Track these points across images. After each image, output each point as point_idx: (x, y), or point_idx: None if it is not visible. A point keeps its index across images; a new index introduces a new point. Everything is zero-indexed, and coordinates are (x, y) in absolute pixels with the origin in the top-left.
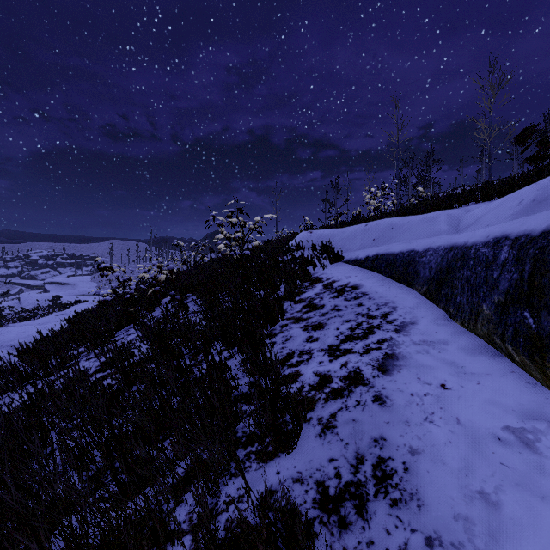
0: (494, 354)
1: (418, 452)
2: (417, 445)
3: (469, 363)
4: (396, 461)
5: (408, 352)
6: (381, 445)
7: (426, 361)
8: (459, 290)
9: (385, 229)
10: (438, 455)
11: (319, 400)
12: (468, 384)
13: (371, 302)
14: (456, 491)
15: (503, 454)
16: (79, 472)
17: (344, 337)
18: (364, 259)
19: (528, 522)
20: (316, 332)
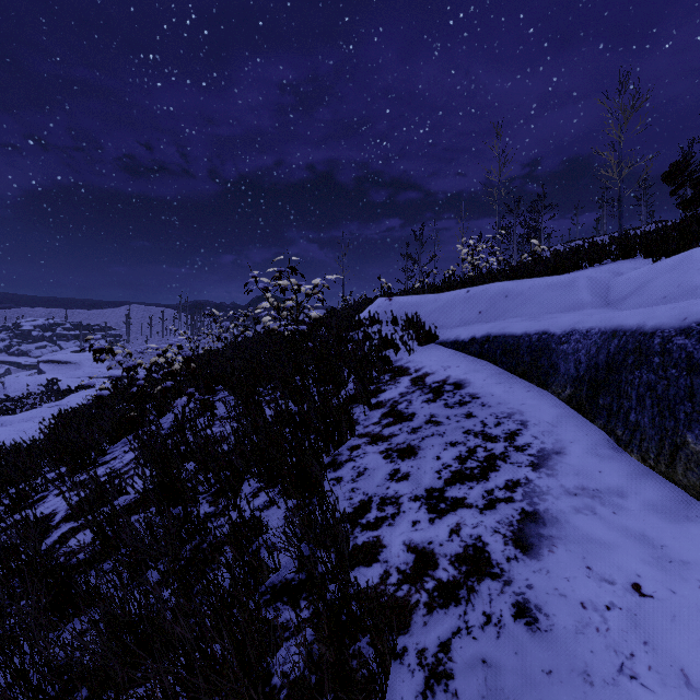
0: None
1: None
2: None
3: (672, 538)
4: None
5: (560, 510)
6: None
7: (595, 530)
8: (633, 401)
9: (496, 297)
10: None
11: (417, 607)
12: (683, 587)
13: (486, 411)
14: None
15: None
16: None
17: (449, 474)
18: (469, 340)
19: None
20: (405, 462)
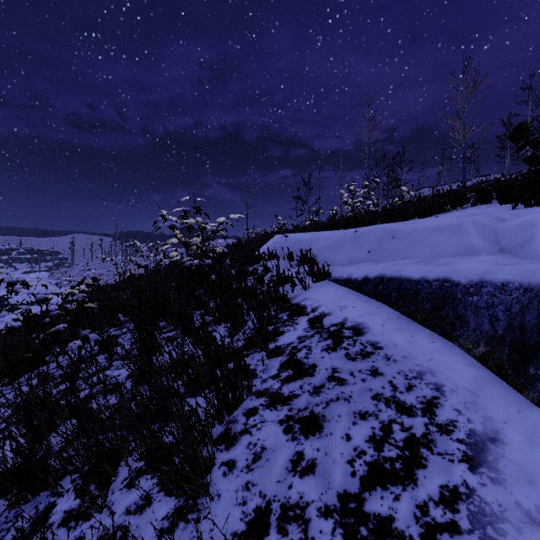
0: None
1: None
2: None
3: None
4: None
5: None
6: None
7: None
8: None
9: (383, 237)
10: None
11: None
12: None
13: (392, 367)
14: None
15: None
16: None
17: (365, 468)
18: (362, 280)
19: None
20: (309, 440)
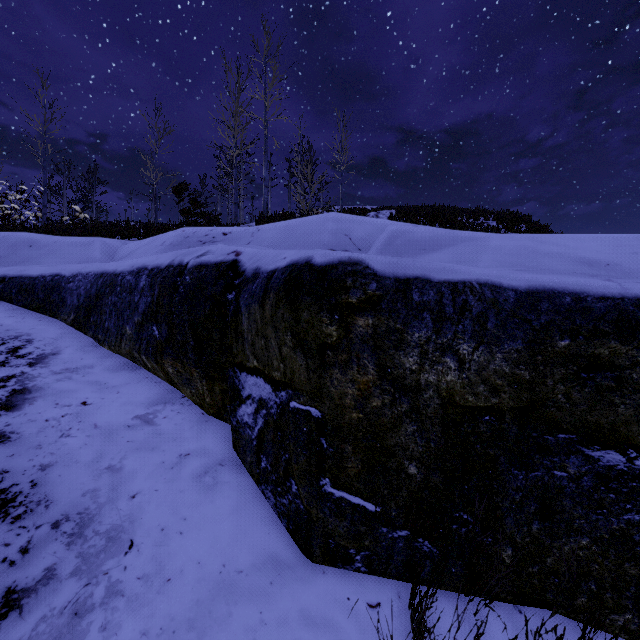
0: (135, 368)
1: (51, 465)
2: (50, 460)
3: (113, 379)
4: (22, 484)
5: (46, 383)
6: (1, 479)
7: (68, 386)
8: (108, 315)
9: (19, 245)
10: (73, 458)
11: None
12: (110, 395)
13: None
14: (88, 477)
15: (130, 435)
16: None
17: None
18: None
19: (141, 467)
20: None
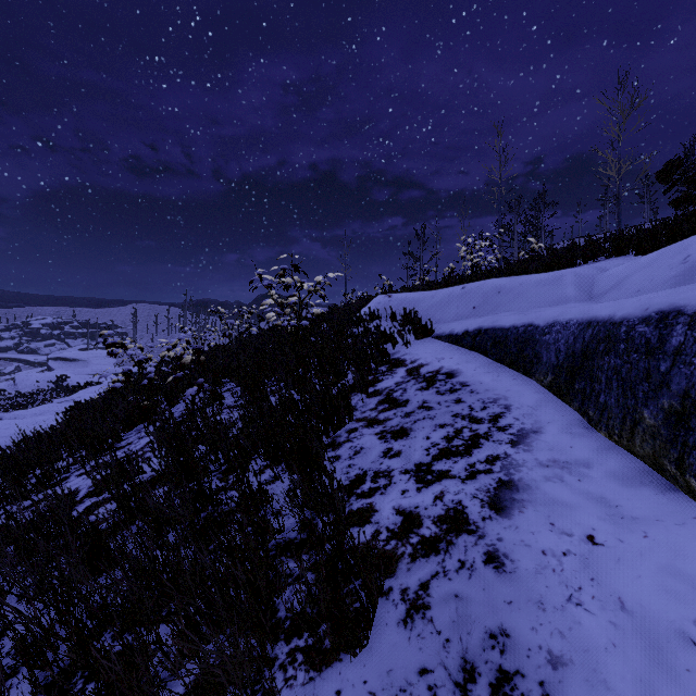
0: (663, 486)
1: (564, 663)
2: (560, 649)
3: (627, 499)
4: (528, 680)
5: (533, 479)
6: (501, 646)
7: (561, 494)
8: (603, 384)
9: (489, 293)
10: (597, 669)
11: (402, 557)
12: (630, 537)
13: (474, 397)
14: None
15: None
16: (32, 676)
17: (437, 451)
18: (462, 334)
19: None
20: (398, 441)
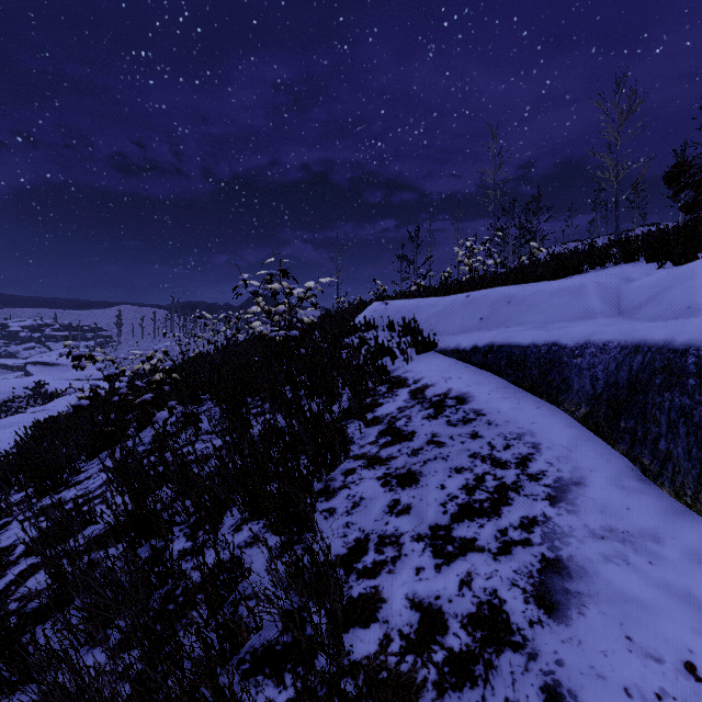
0: None
1: None
2: None
3: None
4: None
5: (587, 558)
6: None
7: (631, 586)
8: (663, 427)
9: (498, 302)
10: None
11: (424, 688)
12: None
13: (493, 430)
14: None
15: None
16: None
17: (456, 507)
18: (470, 349)
19: None
20: (405, 491)
